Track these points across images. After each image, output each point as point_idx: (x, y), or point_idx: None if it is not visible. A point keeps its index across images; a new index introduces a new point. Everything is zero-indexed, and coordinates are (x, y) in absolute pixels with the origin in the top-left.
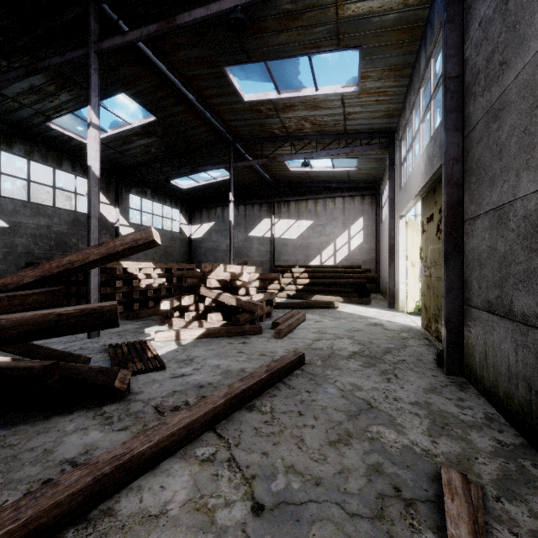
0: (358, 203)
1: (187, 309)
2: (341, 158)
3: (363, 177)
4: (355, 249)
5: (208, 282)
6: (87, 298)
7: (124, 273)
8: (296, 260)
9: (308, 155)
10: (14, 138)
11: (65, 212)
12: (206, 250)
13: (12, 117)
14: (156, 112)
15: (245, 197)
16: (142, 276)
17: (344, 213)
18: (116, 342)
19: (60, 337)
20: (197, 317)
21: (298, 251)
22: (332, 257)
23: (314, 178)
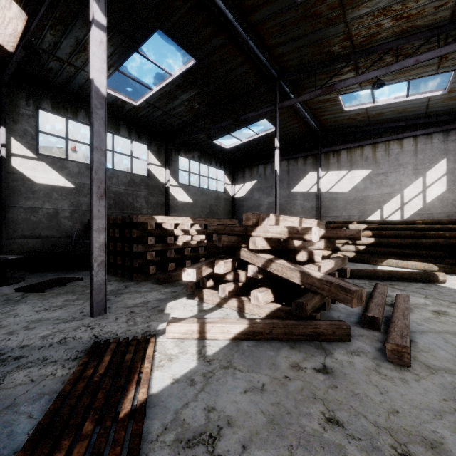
0: (438, 142)
1: (223, 278)
2: (426, 76)
3: (451, 105)
4: (433, 200)
5: (251, 241)
6: (123, 256)
7: (160, 229)
8: (348, 216)
9: (384, 71)
10: (79, 107)
11: (123, 173)
12: (248, 208)
13: (73, 85)
14: (195, 51)
15: (288, 152)
16: (179, 233)
17: (415, 156)
18: (115, 331)
19: (67, 309)
20: (236, 291)
21: (351, 206)
22: (398, 212)
23: (374, 118)
